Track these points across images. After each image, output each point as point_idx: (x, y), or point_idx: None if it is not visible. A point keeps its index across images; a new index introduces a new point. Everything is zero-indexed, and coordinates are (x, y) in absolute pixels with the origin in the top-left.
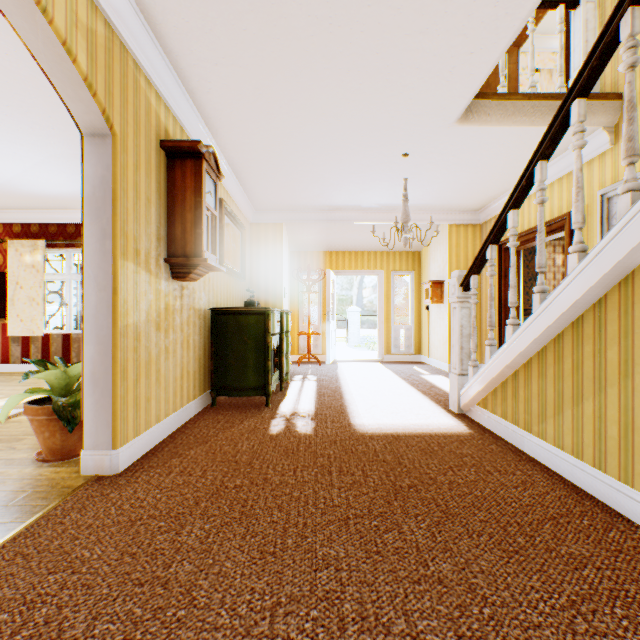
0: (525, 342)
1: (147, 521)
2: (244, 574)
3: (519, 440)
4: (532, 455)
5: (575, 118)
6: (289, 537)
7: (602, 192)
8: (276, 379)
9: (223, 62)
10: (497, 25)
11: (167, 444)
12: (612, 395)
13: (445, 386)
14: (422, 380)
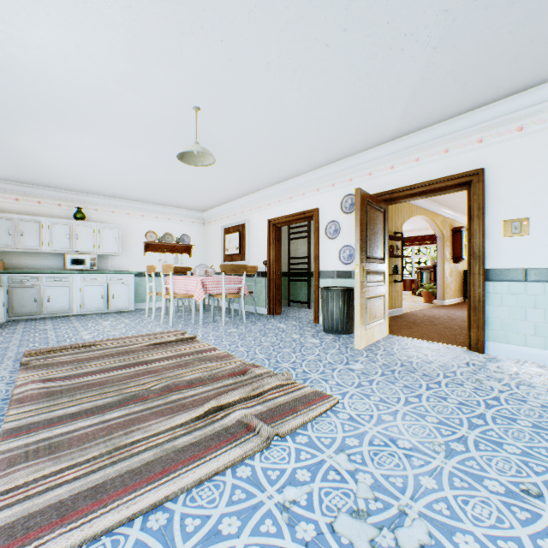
0: None
1: (455, 308)
2: None
3: None
4: None
5: None
6: None
7: None
8: None
9: None
10: None
11: (452, 304)
12: None
13: None
14: None
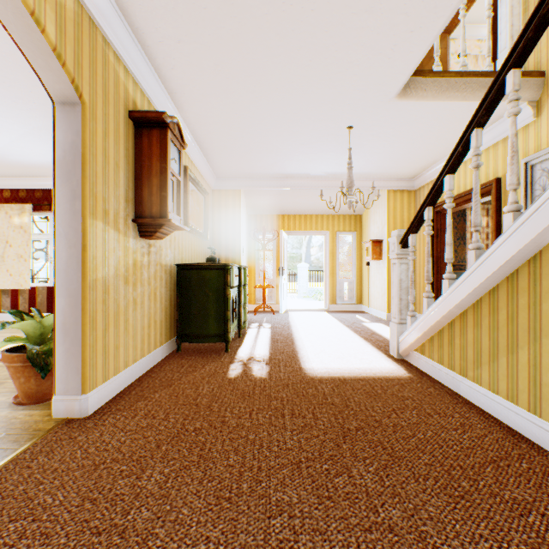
0: (461, 295)
1: (110, 465)
2: (200, 522)
3: (455, 384)
4: (468, 398)
5: (510, 87)
6: (244, 481)
7: (526, 160)
8: (235, 327)
9: (185, 39)
10: (436, 4)
11: (134, 387)
12: (547, 345)
13: (384, 333)
14: (364, 327)
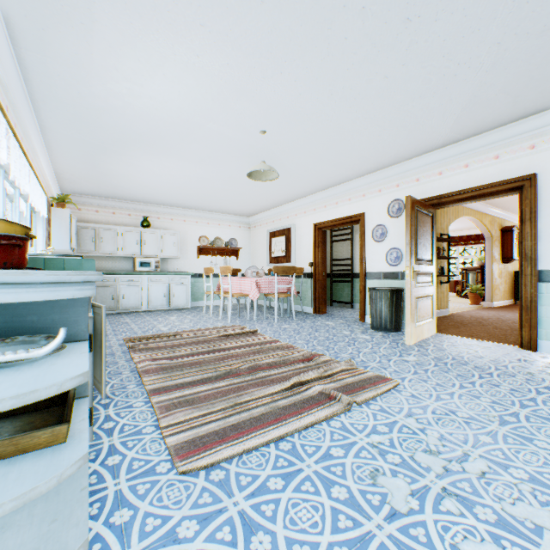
0: None
1: (505, 310)
2: None
3: None
4: None
5: None
6: None
7: None
8: None
9: None
10: None
11: (501, 306)
12: None
13: None
14: None
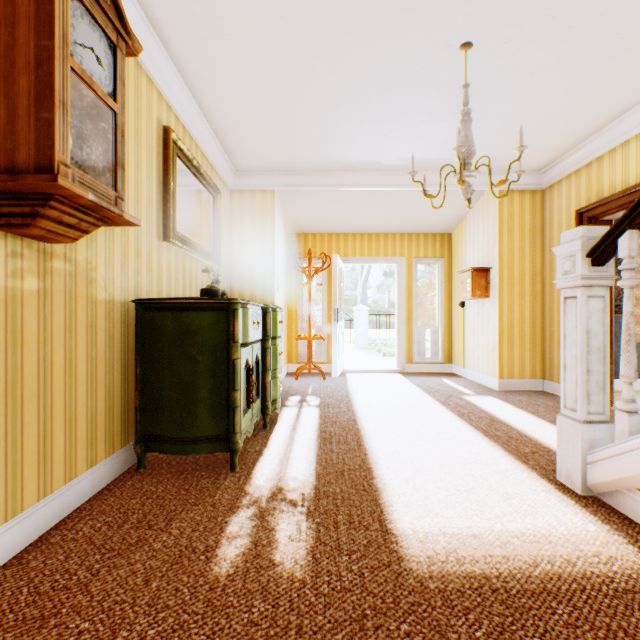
0: None
1: None
2: None
3: None
4: None
5: None
6: None
7: None
8: (255, 413)
9: None
10: None
11: None
12: None
13: (512, 419)
14: (470, 406)
